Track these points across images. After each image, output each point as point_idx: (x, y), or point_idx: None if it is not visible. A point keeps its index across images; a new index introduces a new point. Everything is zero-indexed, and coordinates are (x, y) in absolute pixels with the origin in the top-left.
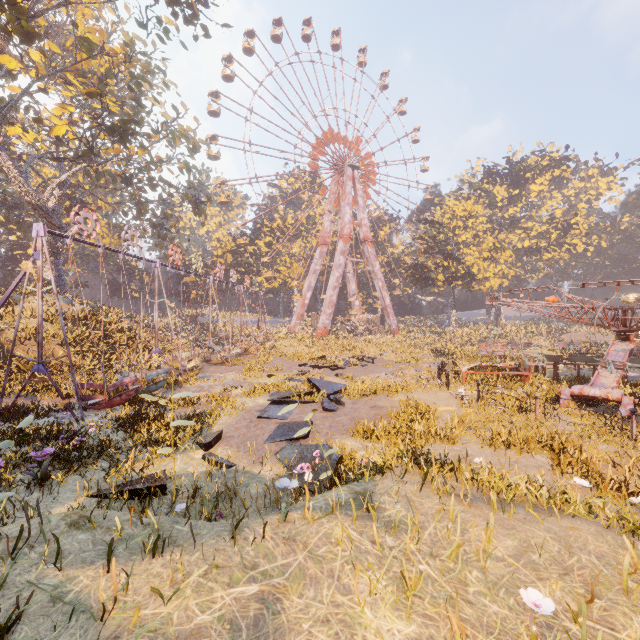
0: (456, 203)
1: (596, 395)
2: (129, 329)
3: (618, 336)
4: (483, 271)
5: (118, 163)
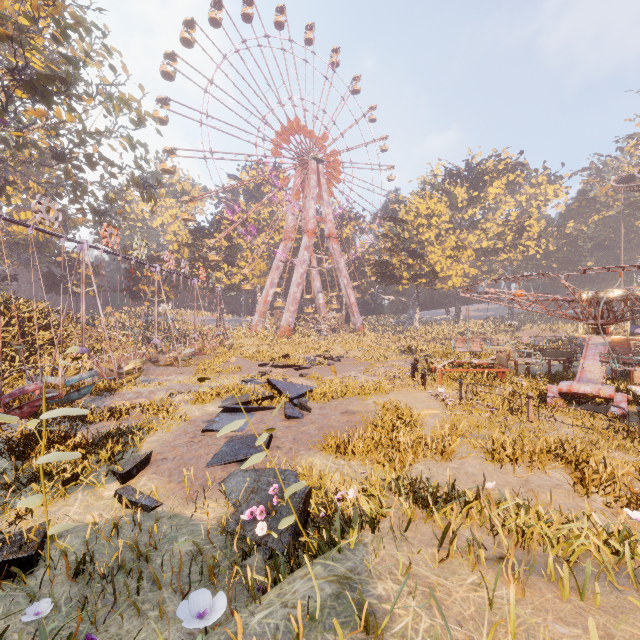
0: (420, 201)
1: (586, 392)
2: (58, 326)
3: (594, 329)
4: (446, 269)
5: (46, 133)
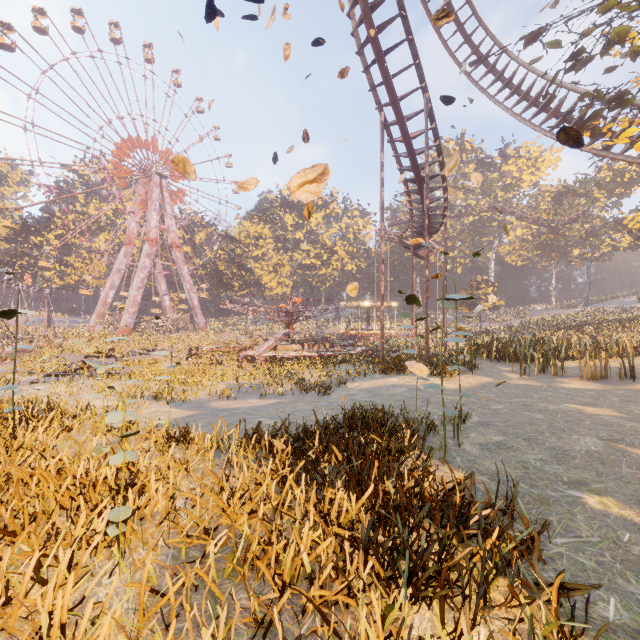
0: (250, 225)
1: (251, 355)
2: None
3: (286, 326)
4: (269, 281)
5: None
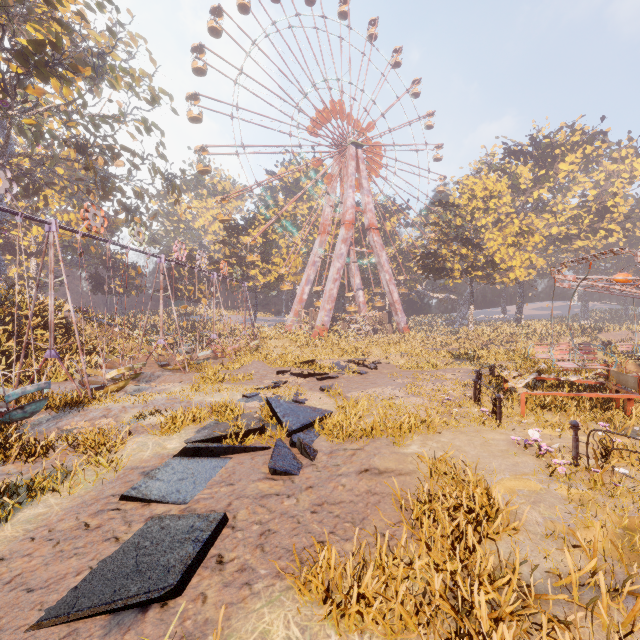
0: (475, 181)
1: None
2: (66, 325)
3: None
4: (508, 259)
5: (64, 123)
